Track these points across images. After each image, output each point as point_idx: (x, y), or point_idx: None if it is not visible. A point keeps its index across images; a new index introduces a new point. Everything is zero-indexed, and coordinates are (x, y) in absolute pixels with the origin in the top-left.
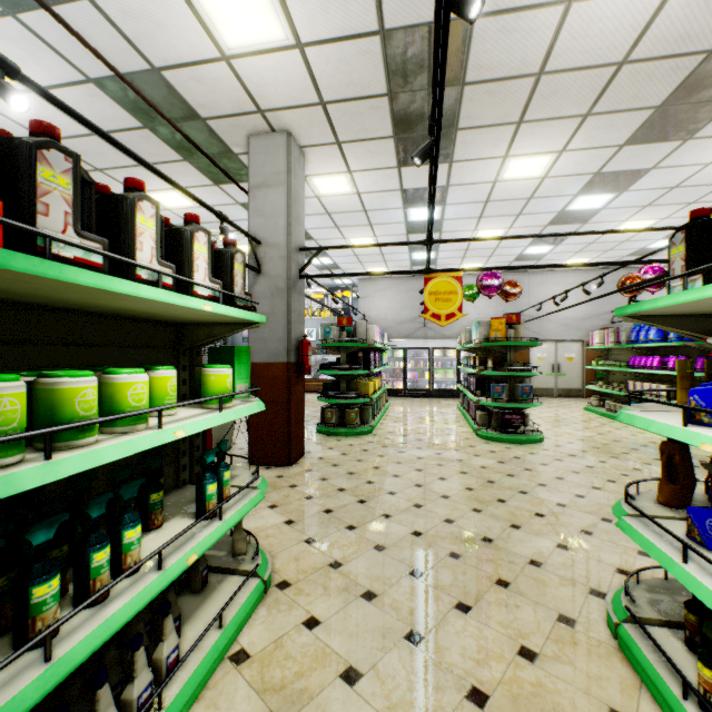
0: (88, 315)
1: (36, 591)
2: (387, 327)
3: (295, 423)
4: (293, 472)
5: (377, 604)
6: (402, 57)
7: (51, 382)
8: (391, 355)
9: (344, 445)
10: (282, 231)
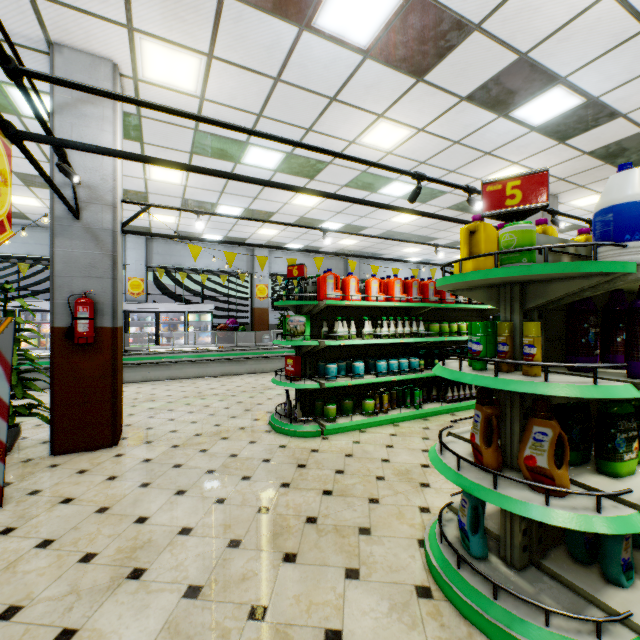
0: (459, 310)
1: None
2: None
3: None
4: None
5: None
6: (605, 153)
7: (459, 324)
8: None
9: None
10: None
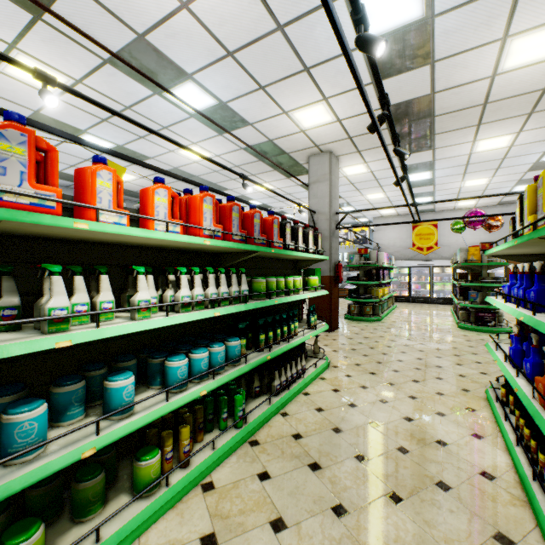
0: (276, 259)
1: (284, 328)
2: (395, 251)
3: (333, 309)
4: (333, 334)
5: (376, 375)
6: (394, 114)
7: (286, 279)
8: (398, 272)
9: (362, 326)
10: (326, 205)
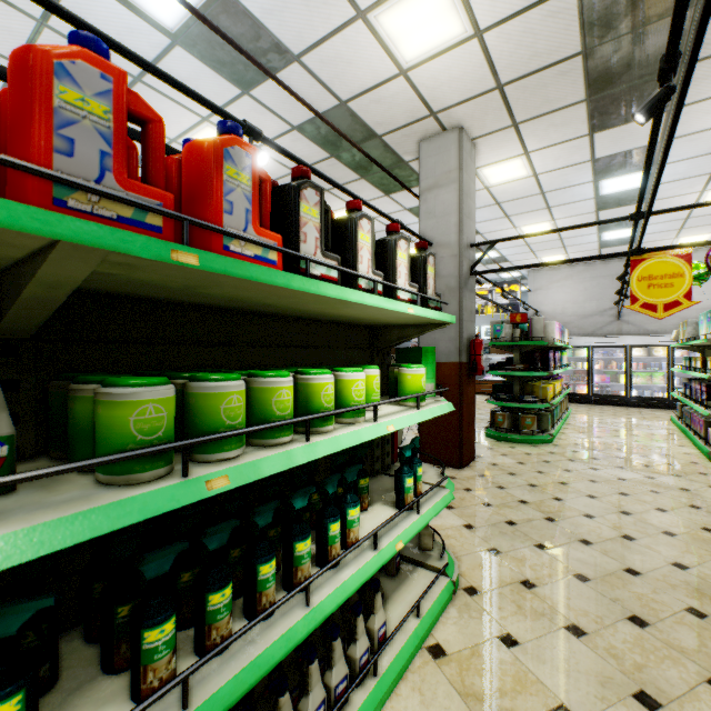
0: (312, 322)
1: (297, 546)
2: (565, 322)
3: (466, 425)
4: (465, 475)
5: (588, 644)
6: (604, 1)
7: (306, 378)
8: (570, 354)
9: (519, 453)
10: (453, 230)
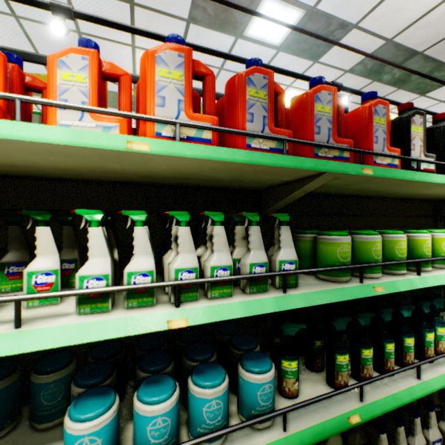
0: (390, 199)
1: (405, 339)
2: None
3: None
4: None
5: None
6: None
7: (410, 235)
8: None
9: None
10: None
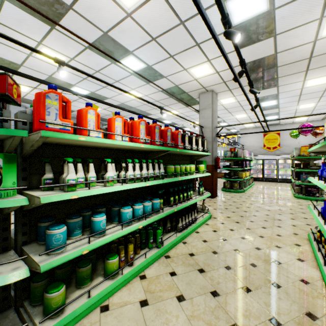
0: (179, 155)
1: (184, 194)
2: (254, 150)
3: (214, 184)
4: (214, 199)
5: (239, 223)
6: (251, 67)
7: (185, 166)
8: (255, 162)
9: (232, 195)
10: (210, 123)
